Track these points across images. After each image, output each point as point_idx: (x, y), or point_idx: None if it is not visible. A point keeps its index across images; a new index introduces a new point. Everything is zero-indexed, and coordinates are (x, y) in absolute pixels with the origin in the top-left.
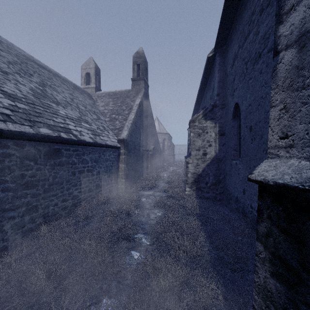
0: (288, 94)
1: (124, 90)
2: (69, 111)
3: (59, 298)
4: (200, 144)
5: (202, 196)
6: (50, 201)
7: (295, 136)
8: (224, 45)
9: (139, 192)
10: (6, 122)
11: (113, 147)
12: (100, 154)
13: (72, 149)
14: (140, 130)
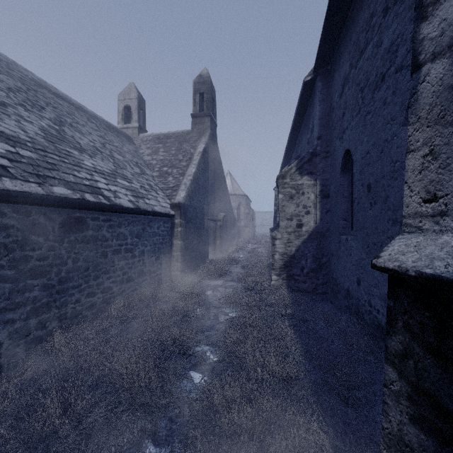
0: (437, 130)
1: (181, 131)
2: (99, 162)
3: (79, 447)
4: (293, 211)
5: (295, 288)
6: (68, 296)
7: (450, 197)
8: (328, 64)
9: (203, 282)
10: (1, 177)
11: (164, 216)
12: (145, 225)
13: (102, 218)
14: (204, 189)
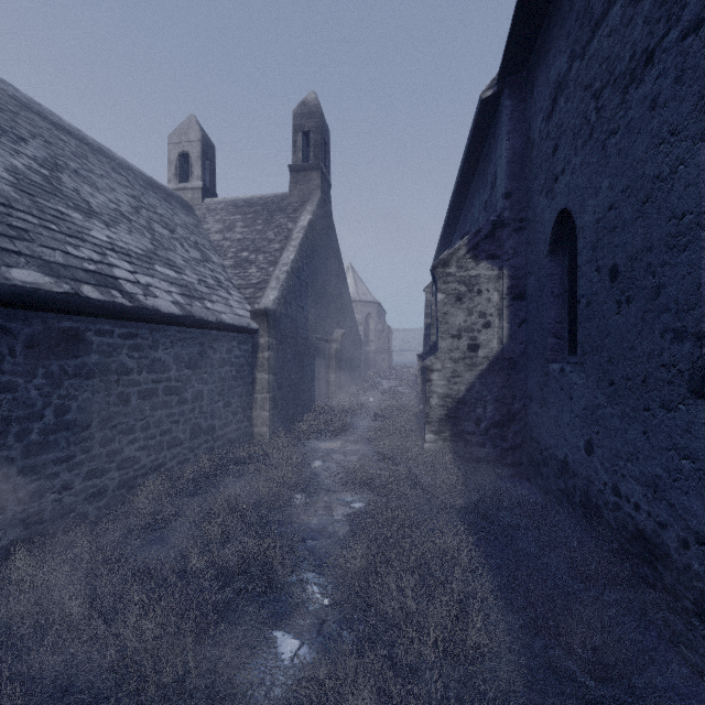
0: None
1: (273, 194)
2: (122, 235)
3: None
4: (462, 322)
5: (466, 455)
6: (46, 479)
7: None
8: (524, 67)
9: (307, 443)
10: None
11: (240, 331)
12: (204, 347)
13: (119, 332)
14: (310, 289)
